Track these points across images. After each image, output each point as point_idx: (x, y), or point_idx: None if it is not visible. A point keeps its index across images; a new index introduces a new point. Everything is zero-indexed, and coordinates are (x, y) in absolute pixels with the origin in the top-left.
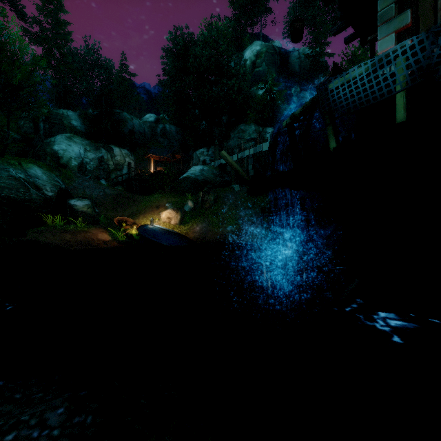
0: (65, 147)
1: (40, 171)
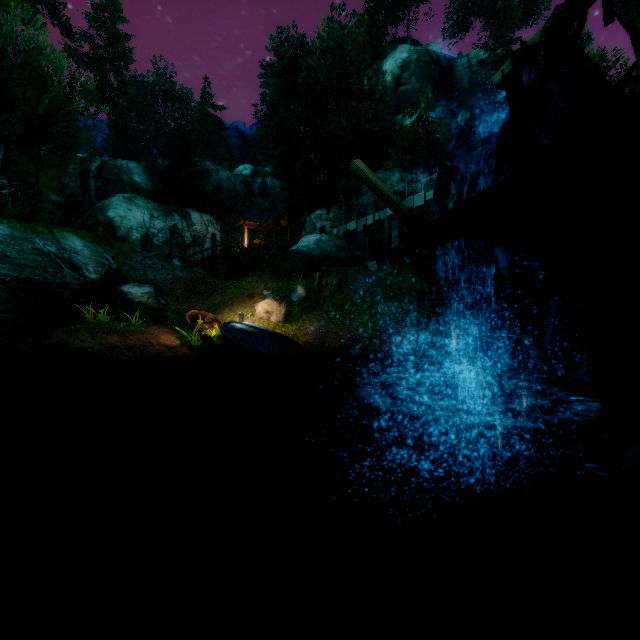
0: (123, 213)
1: (80, 244)
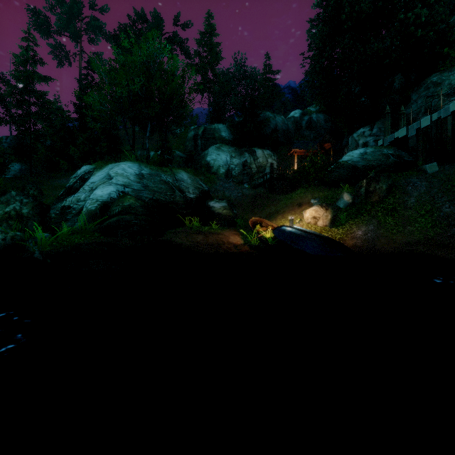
0: (215, 157)
1: (186, 176)
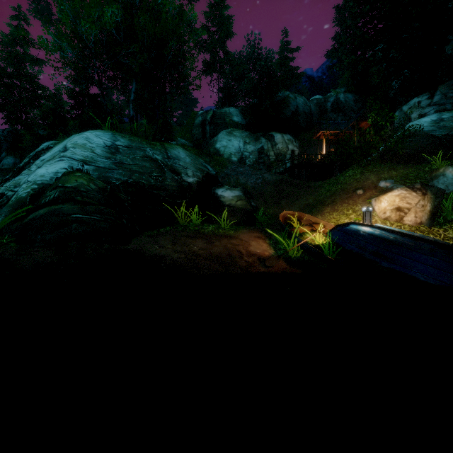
0: (225, 143)
1: (184, 153)
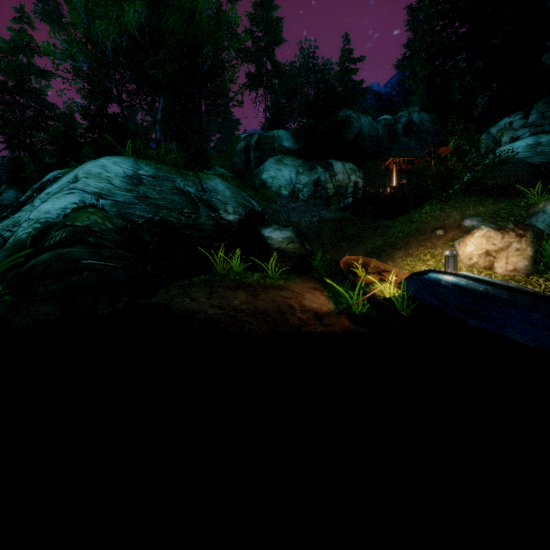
0: (273, 174)
1: (223, 185)
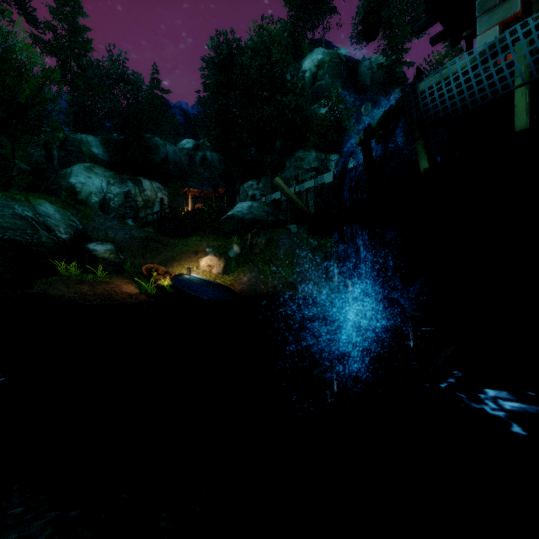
0: (83, 180)
1: (52, 209)
